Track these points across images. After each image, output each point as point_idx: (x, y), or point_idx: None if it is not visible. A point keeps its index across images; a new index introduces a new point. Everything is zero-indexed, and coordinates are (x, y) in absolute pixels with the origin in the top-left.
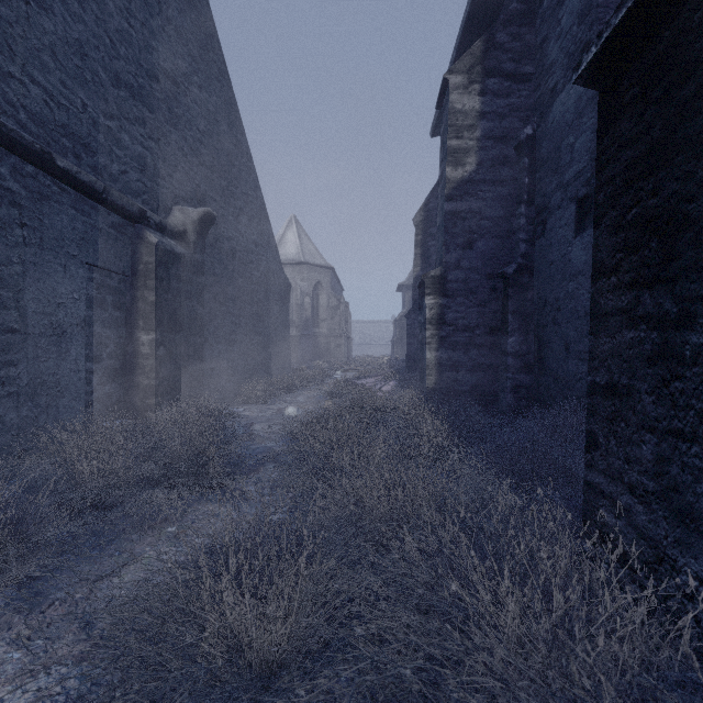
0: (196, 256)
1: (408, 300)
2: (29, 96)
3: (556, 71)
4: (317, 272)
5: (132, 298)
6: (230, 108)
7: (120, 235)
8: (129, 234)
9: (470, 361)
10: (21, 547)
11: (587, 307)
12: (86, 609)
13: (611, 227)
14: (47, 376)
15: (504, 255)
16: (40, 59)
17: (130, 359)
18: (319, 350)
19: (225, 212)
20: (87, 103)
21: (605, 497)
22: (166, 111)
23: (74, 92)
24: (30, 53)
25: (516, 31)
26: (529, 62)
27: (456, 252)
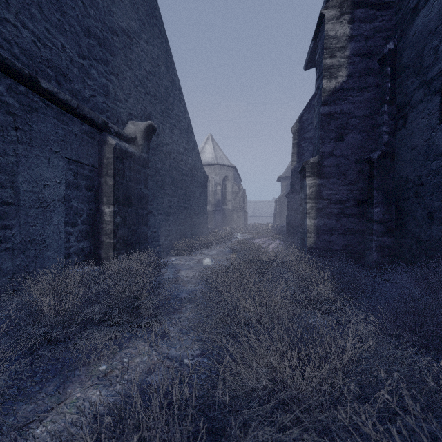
0: (143, 154)
1: (284, 187)
2: (21, 36)
3: None
4: (225, 170)
5: (99, 182)
6: (167, 57)
7: (90, 139)
8: (96, 139)
9: (341, 227)
10: None
11: None
12: None
13: None
14: (35, 236)
15: (369, 144)
16: (29, 11)
17: (97, 225)
18: (226, 220)
19: (164, 126)
20: (65, 46)
21: None
22: (123, 56)
23: (55, 37)
24: (21, 6)
25: None
26: None
27: (330, 144)
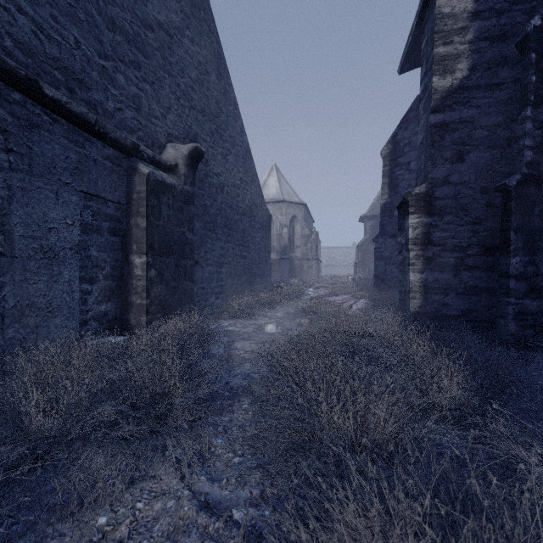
0: (186, 187)
1: (368, 228)
2: (15, 24)
3: None
4: (293, 208)
5: (127, 224)
6: (218, 61)
7: (115, 167)
8: (124, 166)
9: (461, 284)
10: None
11: None
12: None
13: None
14: (37, 297)
15: (503, 166)
16: None
17: (125, 280)
18: (294, 271)
19: (214, 152)
20: (80, 41)
21: None
22: (160, 58)
23: (66, 29)
24: None
25: None
26: None
27: (444, 166)
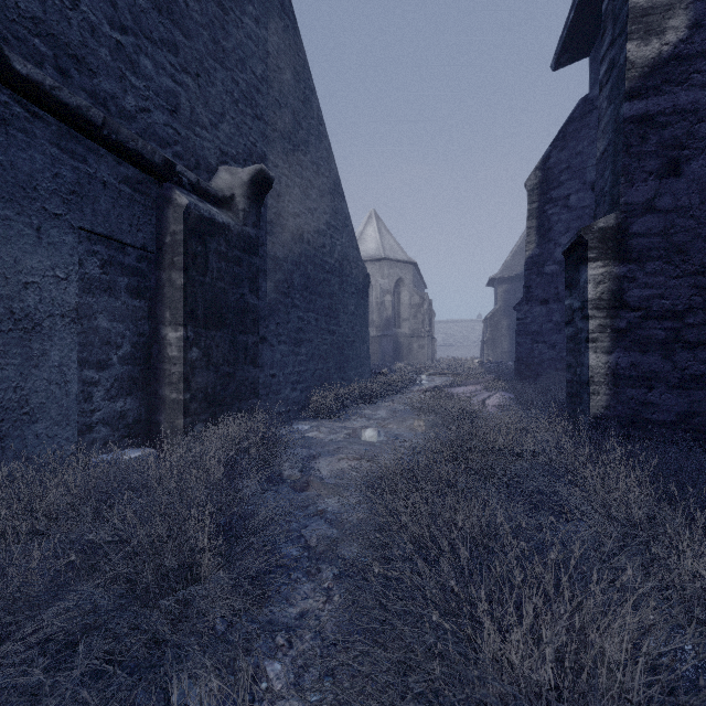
0: (247, 229)
1: (500, 295)
2: None
3: None
4: (399, 268)
5: (157, 281)
6: (296, 55)
7: (138, 195)
8: (152, 195)
9: (676, 371)
10: None
11: None
12: None
13: None
14: (3, 391)
15: None
16: None
17: (154, 364)
18: (400, 352)
19: (290, 182)
20: None
21: None
22: (208, 41)
23: None
24: None
25: None
26: None
27: (646, 183)
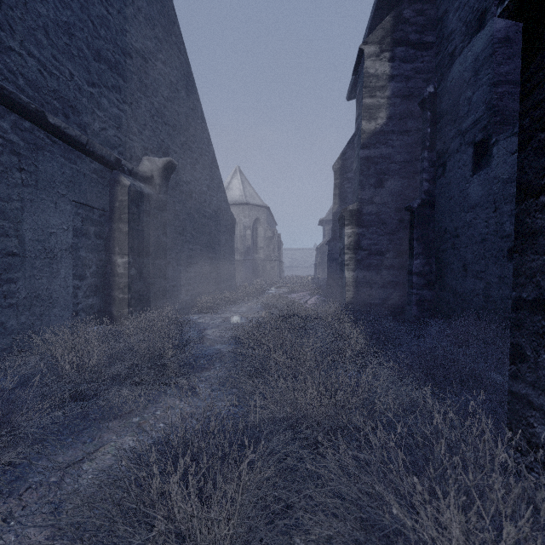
0: (160, 196)
1: (327, 232)
2: (26, 66)
3: (455, 38)
4: (256, 211)
5: (110, 229)
6: (188, 80)
7: (100, 179)
8: (107, 178)
9: (381, 280)
10: (4, 437)
11: (483, 233)
12: (57, 493)
13: (539, 149)
14: (41, 290)
15: (410, 192)
16: (35, 37)
17: (108, 278)
18: (257, 271)
19: (184, 162)
20: (74, 73)
21: (535, 408)
22: (137, 81)
23: (63, 64)
24: (27, 31)
25: (420, 7)
26: (431, 32)
27: (370, 190)
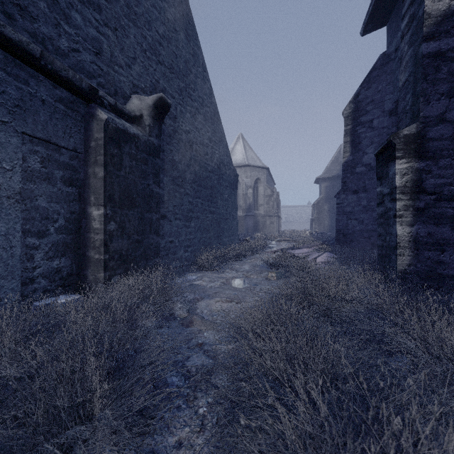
0: (151, 139)
1: (323, 189)
2: None
3: None
4: (257, 171)
5: (85, 174)
6: (187, 23)
7: (70, 112)
8: (81, 112)
9: None
10: None
11: None
12: None
13: None
14: None
15: None
16: None
17: (83, 234)
18: (258, 226)
19: (183, 109)
20: None
21: None
22: (124, 6)
23: None
24: None
25: None
26: None
27: (439, 102)
